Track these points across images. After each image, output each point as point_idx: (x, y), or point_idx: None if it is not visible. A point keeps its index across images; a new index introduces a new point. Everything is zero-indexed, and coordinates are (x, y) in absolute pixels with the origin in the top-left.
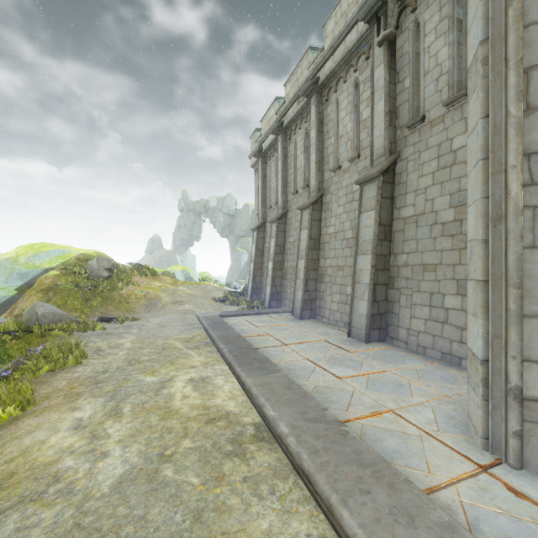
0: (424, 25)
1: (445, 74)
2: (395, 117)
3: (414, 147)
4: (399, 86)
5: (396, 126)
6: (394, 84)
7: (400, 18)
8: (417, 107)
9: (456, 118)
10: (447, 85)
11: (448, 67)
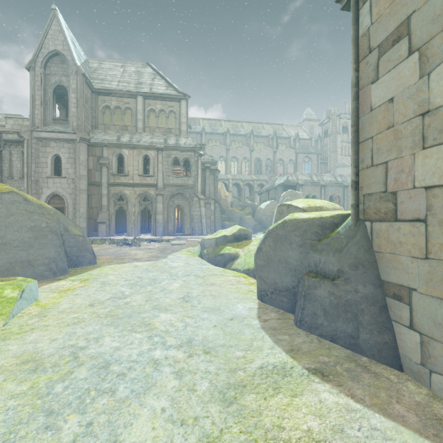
0: (13, 154)
1: (19, 171)
2: (3, 173)
3: (10, 184)
4: (4, 164)
5: (3, 175)
6: (2, 163)
7: (4, 145)
8: (11, 173)
9: (22, 182)
10: (20, 173)
11: (20, 170)
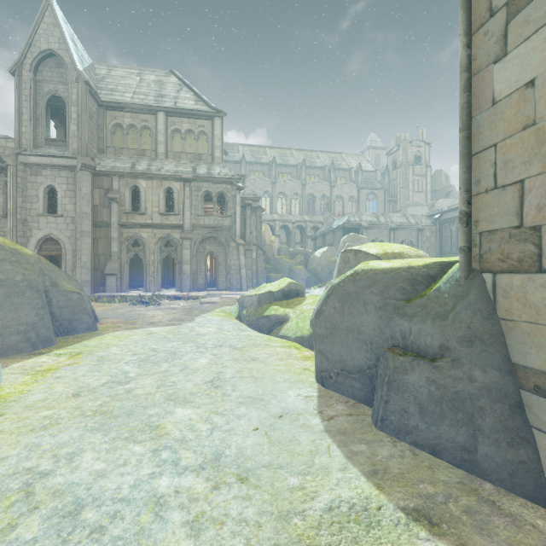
0: None
1: (2, 207)
2: None
3: None
4: None
5: None
6: None
7: None
8: None
9: (5, 222)
10: (2, 210)
11: (3, 205)
